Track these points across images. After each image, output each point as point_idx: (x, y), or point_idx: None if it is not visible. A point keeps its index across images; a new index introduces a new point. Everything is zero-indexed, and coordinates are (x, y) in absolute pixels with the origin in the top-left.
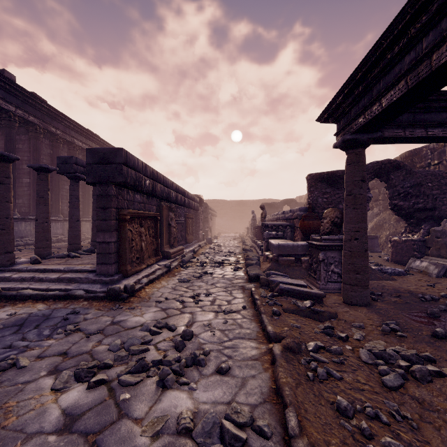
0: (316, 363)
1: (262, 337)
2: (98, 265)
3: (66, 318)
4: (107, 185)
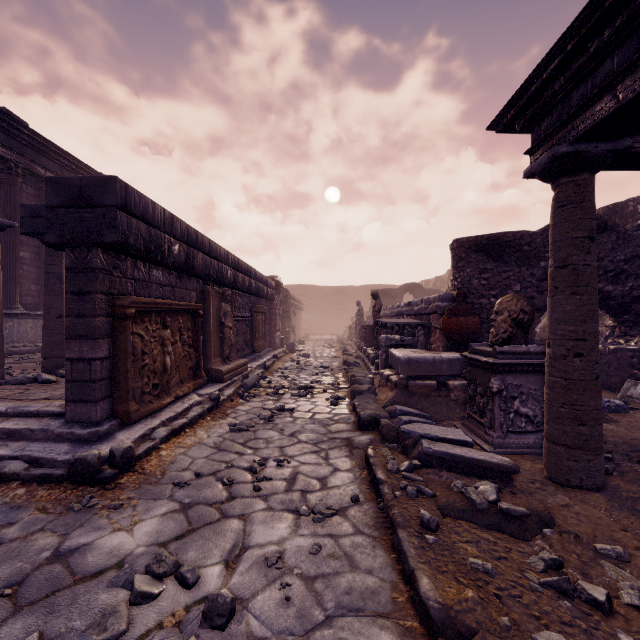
0: None
1: (406, 608)
2: (70, 404)
3: None
4: (88, 248)
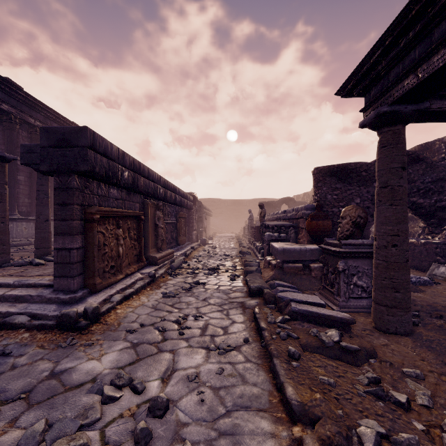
0: None
1: (278, 406)
2: (56, 279)
3: None
4: (68, 175)
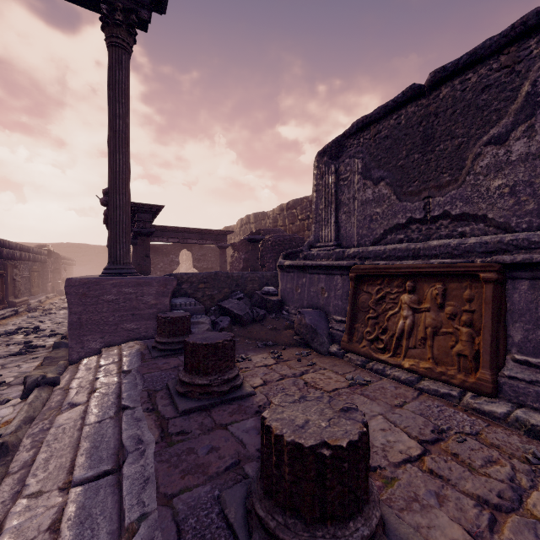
0: None
1: None
2: None
3: None
4: None
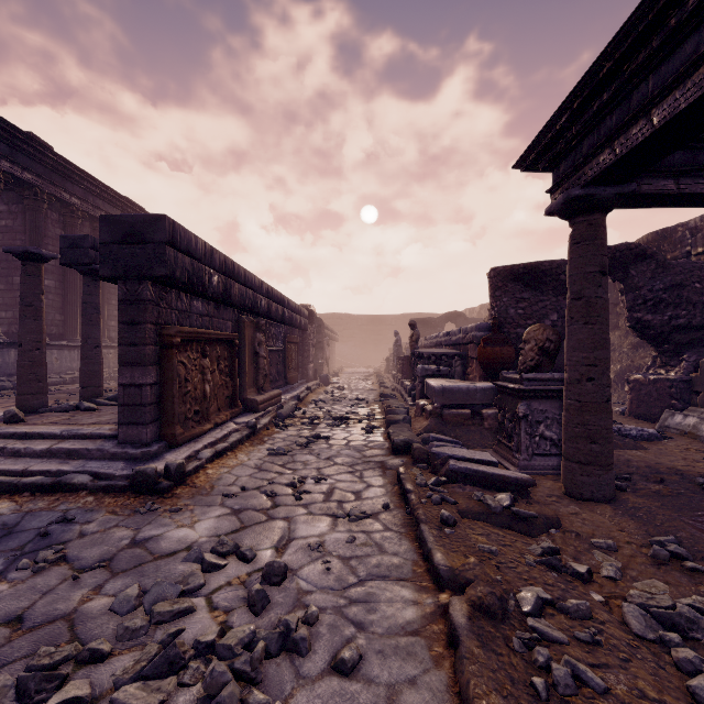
0: (546, 650)
1: (423, 575)
2: (122, 427)
3: (43, 533)
4: (139, 282)
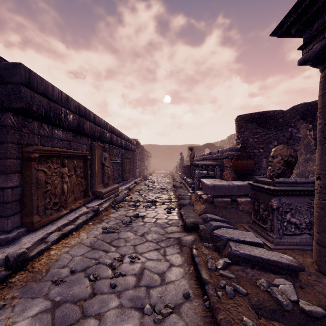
0: None
1: None
2: None
3: None
4: (1, 112)
